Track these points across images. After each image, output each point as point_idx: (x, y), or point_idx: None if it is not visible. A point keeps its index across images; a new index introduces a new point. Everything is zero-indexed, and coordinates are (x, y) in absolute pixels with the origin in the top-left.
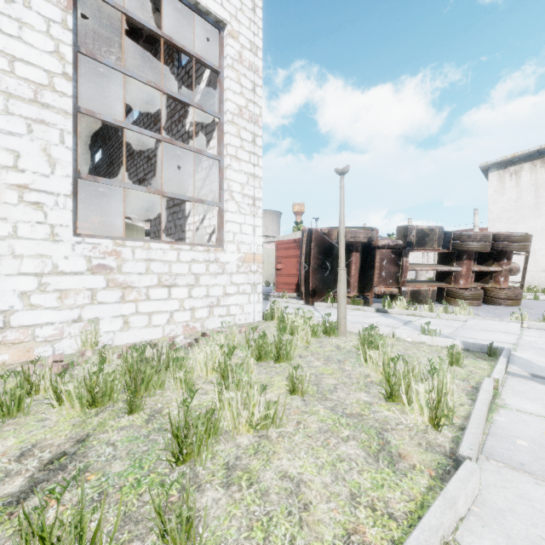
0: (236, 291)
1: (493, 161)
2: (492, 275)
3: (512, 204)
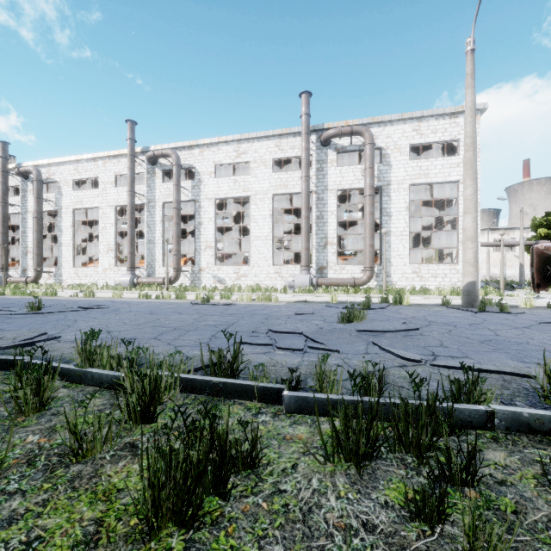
0: None
1: None
2: None
3: None
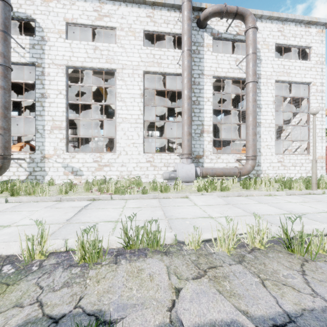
0: None
1: None
2: None
3: None
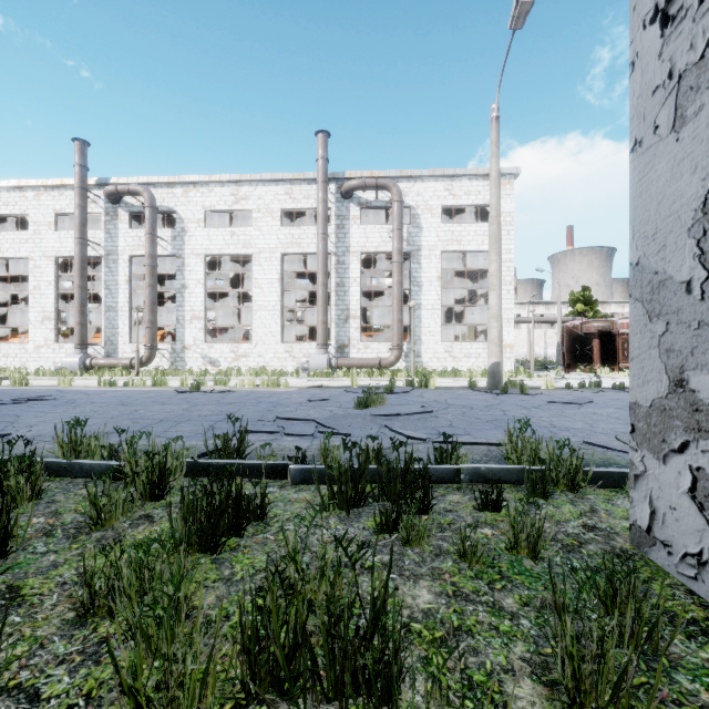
0: None
1: None
2: None
3: None
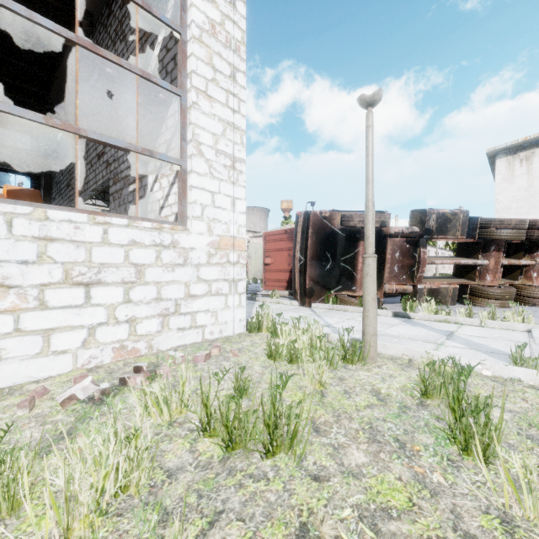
0: (206, 291)
1: (502, 146)
2: (522, 270)
3: (522, 193)
